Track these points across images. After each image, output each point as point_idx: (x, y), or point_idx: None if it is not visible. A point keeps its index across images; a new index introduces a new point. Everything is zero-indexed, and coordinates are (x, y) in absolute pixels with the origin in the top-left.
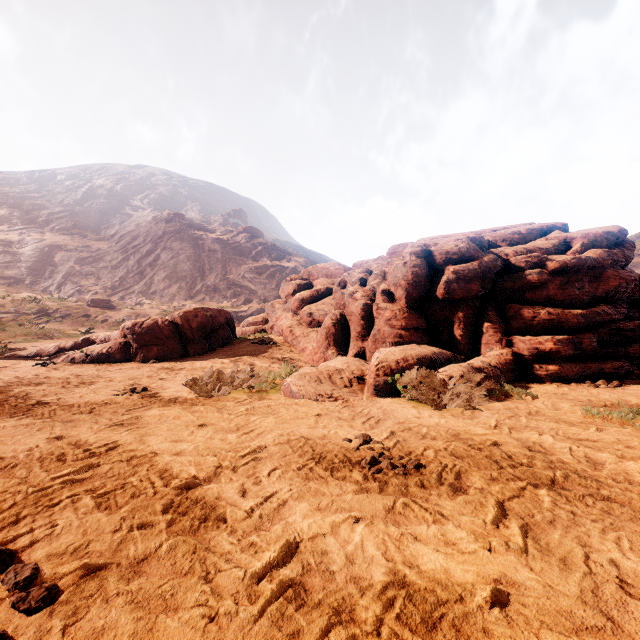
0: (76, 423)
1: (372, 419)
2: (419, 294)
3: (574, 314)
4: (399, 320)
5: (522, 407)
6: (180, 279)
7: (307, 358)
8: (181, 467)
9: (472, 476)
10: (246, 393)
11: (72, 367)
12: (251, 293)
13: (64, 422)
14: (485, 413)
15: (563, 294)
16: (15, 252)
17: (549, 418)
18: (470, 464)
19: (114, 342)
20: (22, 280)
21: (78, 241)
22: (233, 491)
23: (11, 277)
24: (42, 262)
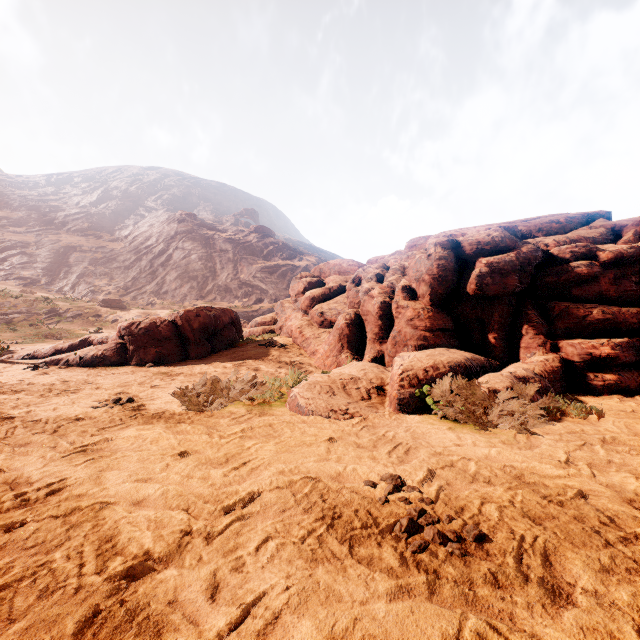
0: (28, 448)
1: (400, 447)
2: (445, 290)
3: (633, 313)
4: (423, 320)
5: (590, 431)
6: (191, 279)
7: (318, 362)
8: (132, 532)
9: (568, 561)
10: (245, 406)
11: (63, 371)
12: (262, 293)
13: (17, 446)
14: (545, 439)
15: (618, 289)
16: (32, 253)
17: (635, 449)
18: (557, 535)
19: (110, 344)
20: (38, 281)
21: (93, 242)
22: (198, 586)
23: (27, 278)
24: (57, 263)
